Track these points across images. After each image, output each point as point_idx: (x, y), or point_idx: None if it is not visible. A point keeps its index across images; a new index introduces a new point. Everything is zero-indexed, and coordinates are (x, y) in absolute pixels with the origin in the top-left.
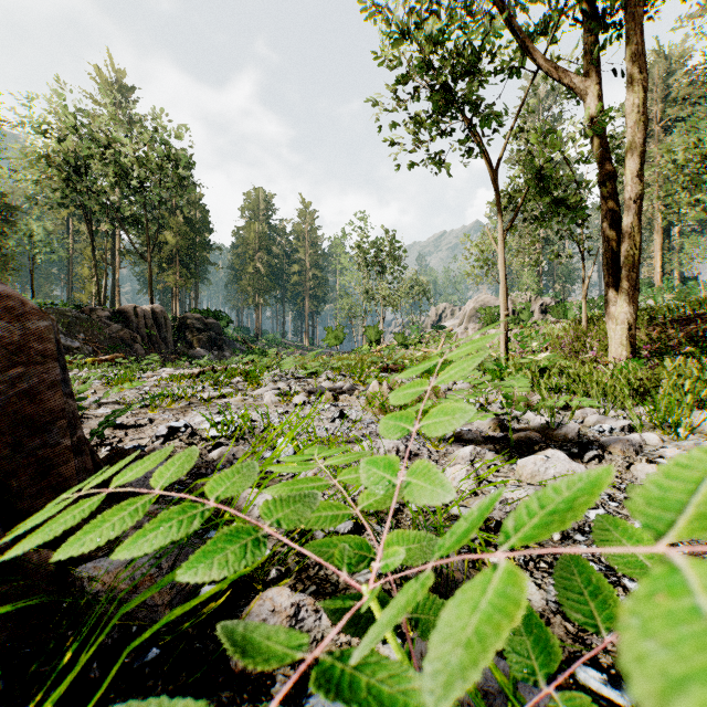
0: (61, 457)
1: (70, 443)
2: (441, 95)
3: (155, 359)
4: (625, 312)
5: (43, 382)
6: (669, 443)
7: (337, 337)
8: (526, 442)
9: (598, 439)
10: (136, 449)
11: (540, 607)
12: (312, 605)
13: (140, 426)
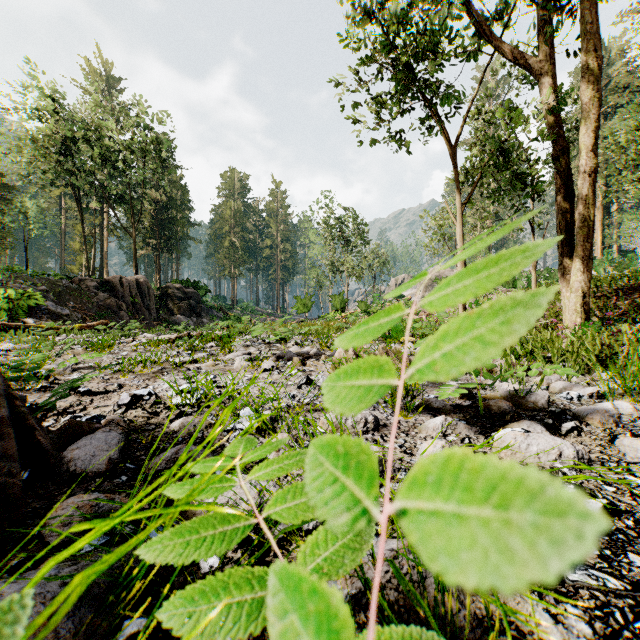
0: None
1: None
2: (403, 74)
3: (137, 325)
4: (580, 280)
5: None
6: None
7: (305, 305)
8: (496, 410)
9: (567, 407)
10: (94, 419)
11: None
12: None
13: (108, 393)
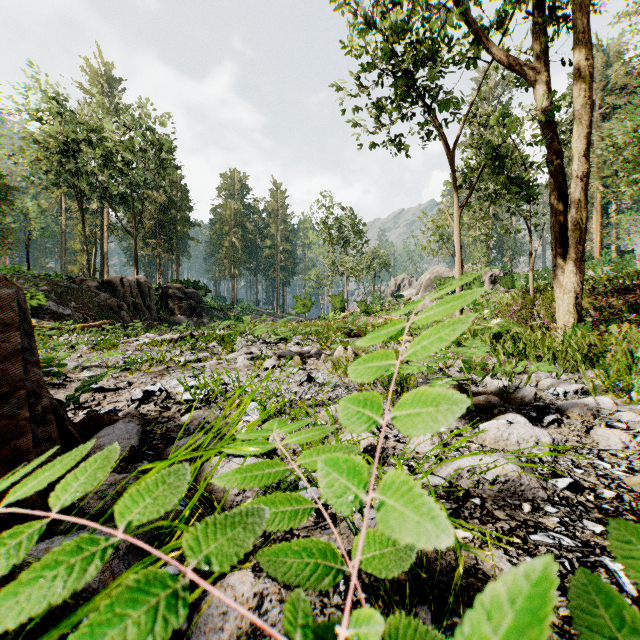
0: (19, 429)
1: (28, 414)
2: (401, 81)
3: (139, 325)
4: (572, 281)
5: (3, 351)
6: (623, 406)
7: (305, 305)
8: (485, 405)
9: (553, 402)
10: (111, 412)
11: None
12: (276, 594)
13: (119, 390)
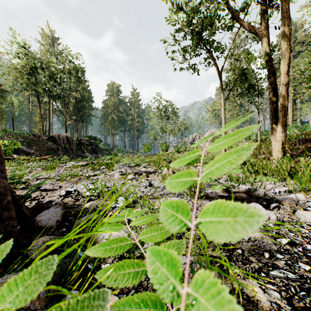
0: None
1: None
2: (196, 37)
3: (67, 158)
4: (280, 136)
5: None
6: (309, 199)
7: (148, 148)
8: (239, 198)
9: (274, 196)
10: (49, 202)
11: (267, 306)
12: None
13: (54, 190)
